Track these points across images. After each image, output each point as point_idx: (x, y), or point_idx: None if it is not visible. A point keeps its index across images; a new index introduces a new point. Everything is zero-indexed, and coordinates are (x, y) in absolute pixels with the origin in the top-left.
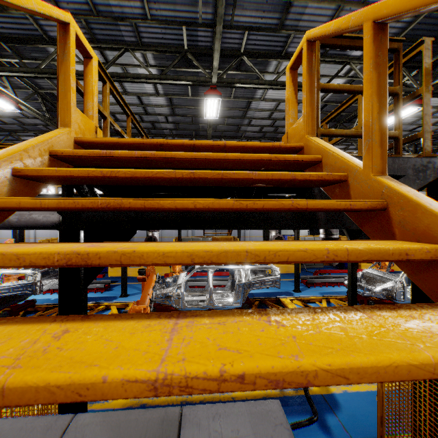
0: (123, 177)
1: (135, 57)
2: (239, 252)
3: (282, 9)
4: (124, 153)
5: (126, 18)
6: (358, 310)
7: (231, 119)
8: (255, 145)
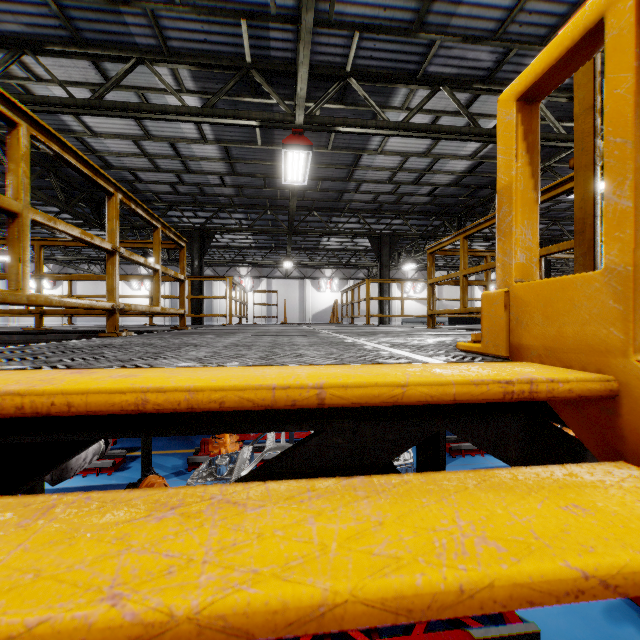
0: None
1: (157, 74)
2: None
3: None
4: None
5: (133, 1)
6: None
7: (328, 182)
8: (440, 395)
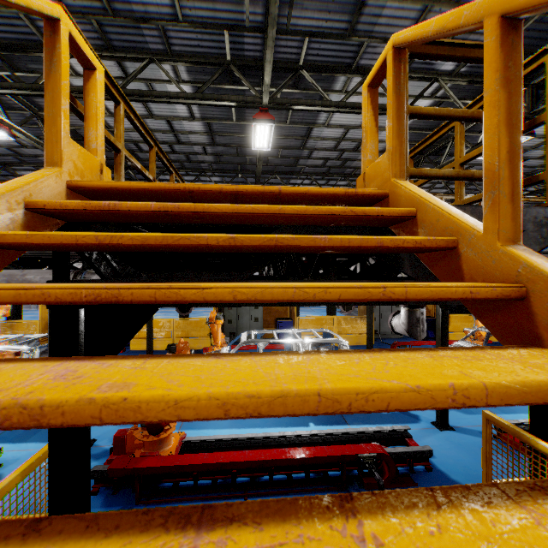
0: (129, 245)
1: (163, 70)
2: (307, 397)
3: (353, 10)
4: (136, 206)
5: (150, 20)
6: (509, 497)
7: (287, 150)
8: (322, 192)
